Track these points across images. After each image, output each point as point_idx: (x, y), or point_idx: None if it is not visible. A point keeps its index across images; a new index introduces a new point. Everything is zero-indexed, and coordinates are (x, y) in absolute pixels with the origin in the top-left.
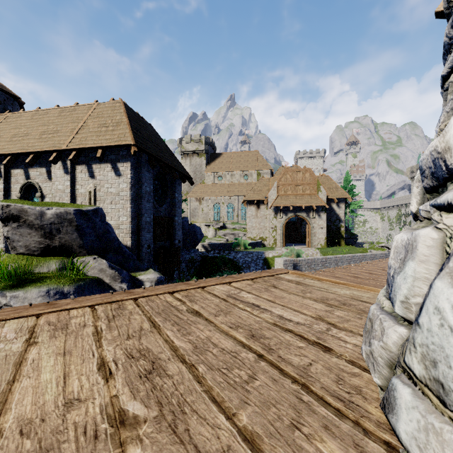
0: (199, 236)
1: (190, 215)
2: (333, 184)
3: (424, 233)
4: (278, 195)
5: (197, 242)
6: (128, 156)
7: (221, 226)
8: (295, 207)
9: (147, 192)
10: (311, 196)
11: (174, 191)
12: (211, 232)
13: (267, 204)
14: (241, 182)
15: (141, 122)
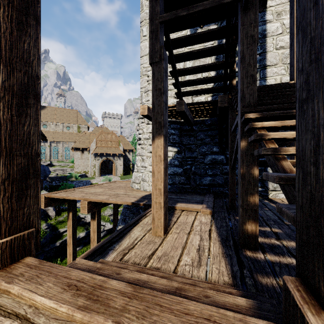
0: (48, 172)
1: None
2: (127, 141)
3: (133, 173)
4: (97, 146)
5: (46, 176)
6: None
7: (48, 163)
8: (107, 154)
9: None
10: (116, 148)
11: None
12: None
13: (88, 151)
14: (65, 132)
15: None
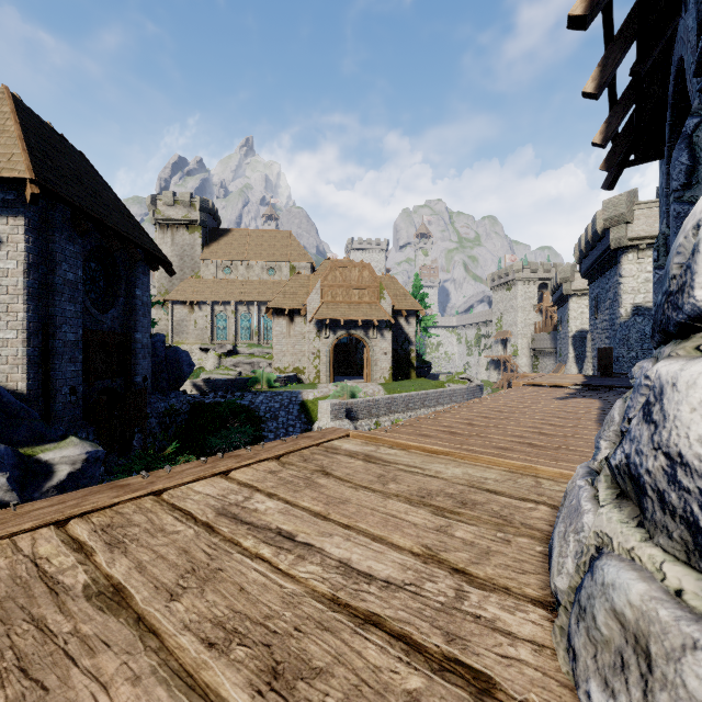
0: (186, 367)
1: (173, 331)
2: (401, 289)
3: None
4: (323, 301)
5: (182, 379)
6: (19, 205)
7: (229, 350)
8: (348, 322)
9: (69, 281)
10: (371, 305)
11: (134, 285)
12: (212, 361)
13: (305, 316)
14: (264, 280)
15: (57, 142)
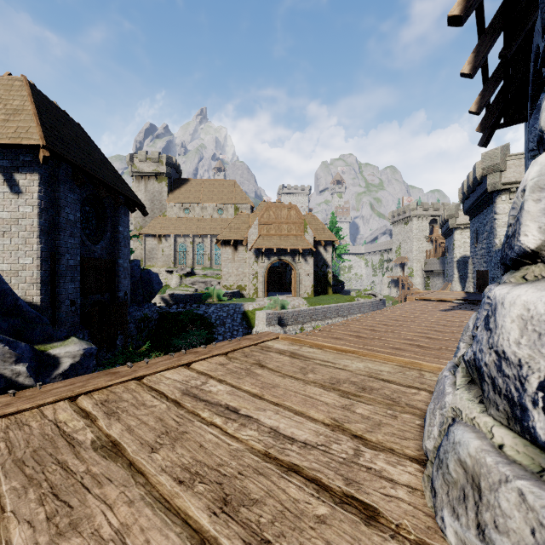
0: (156, 285)
1: (146, 257)
2: (320, 225)
3: None
4: (260, 234)
5: (153, 294)
6: (34, 164)
7: (188, 272)
8: (279, 250)
9: (70, 221)
10: (297, 237)
11: (117, 223)
12: (175, 280)
13: (246, 246)
14: (215, 218)
15: (61, 117)
